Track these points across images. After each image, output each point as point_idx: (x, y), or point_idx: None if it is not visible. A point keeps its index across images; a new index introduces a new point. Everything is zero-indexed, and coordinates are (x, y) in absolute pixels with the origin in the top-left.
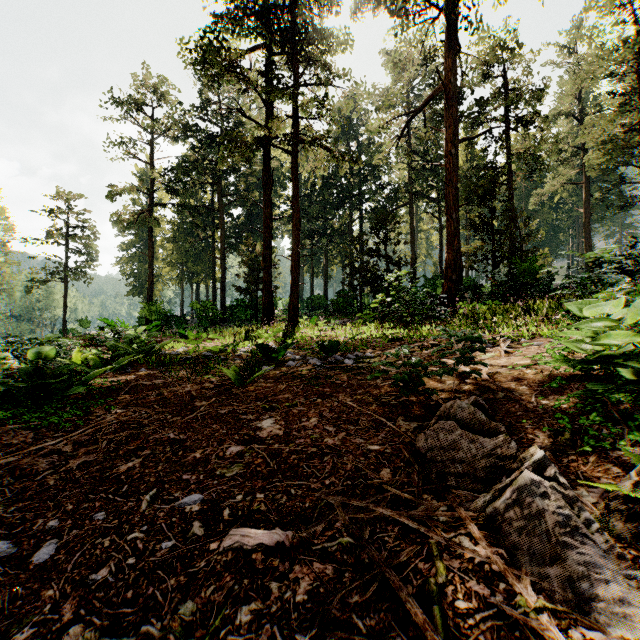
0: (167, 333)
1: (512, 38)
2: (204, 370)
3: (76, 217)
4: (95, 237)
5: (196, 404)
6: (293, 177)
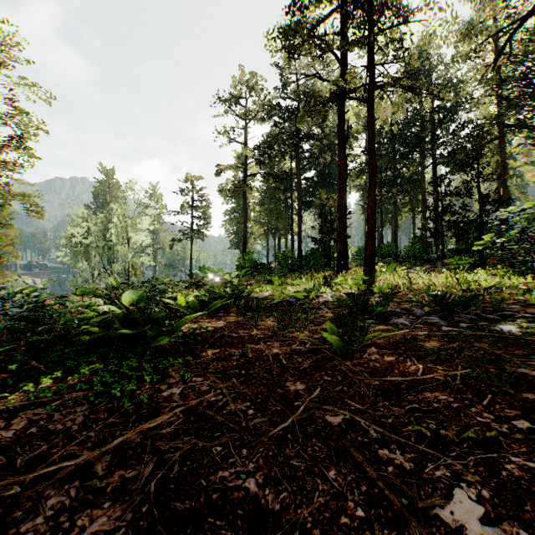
0: (256, 278)
1: None
2: (292, 324)
3: (198, 193)
4: (209, 206)
5: (288, 387)
6: (369, 124)
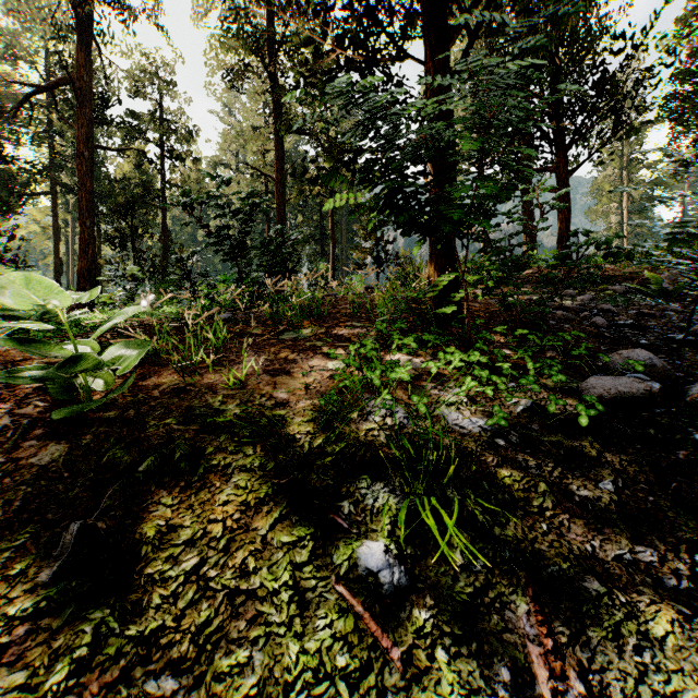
0: None
1: (166, 71)
2: None
3: None
4: None
5: None
6: None
